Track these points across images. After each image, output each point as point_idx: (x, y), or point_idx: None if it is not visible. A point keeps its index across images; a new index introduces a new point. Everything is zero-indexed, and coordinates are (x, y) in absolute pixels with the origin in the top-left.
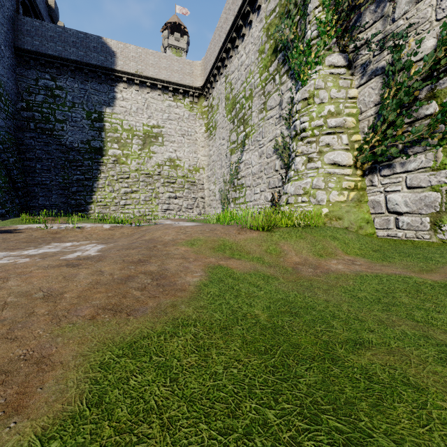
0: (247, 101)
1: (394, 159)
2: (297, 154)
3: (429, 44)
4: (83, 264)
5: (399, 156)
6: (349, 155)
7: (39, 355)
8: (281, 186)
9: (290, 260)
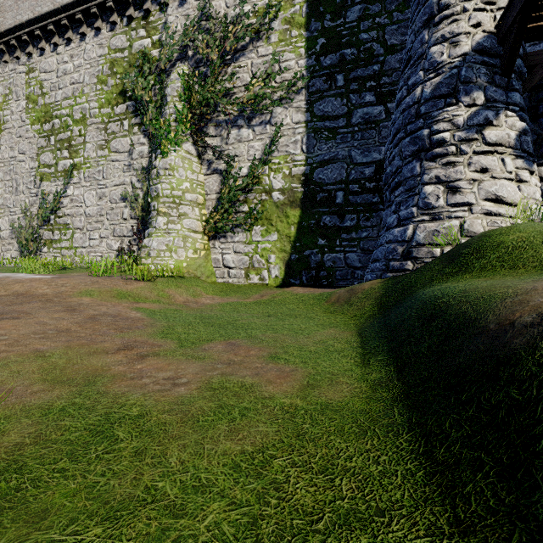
0: (77, 125)
1: (227, 233)
2: (160, 213)
3: (244, 170)
4: (20, 316)
5: (231, 232)
6: (200, 224)
7: (131, 341)
8: (131, 236)
9: (179, 300)
